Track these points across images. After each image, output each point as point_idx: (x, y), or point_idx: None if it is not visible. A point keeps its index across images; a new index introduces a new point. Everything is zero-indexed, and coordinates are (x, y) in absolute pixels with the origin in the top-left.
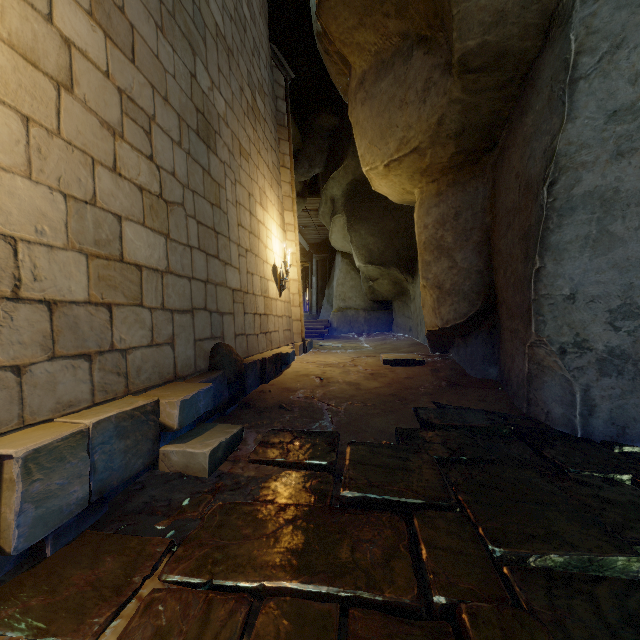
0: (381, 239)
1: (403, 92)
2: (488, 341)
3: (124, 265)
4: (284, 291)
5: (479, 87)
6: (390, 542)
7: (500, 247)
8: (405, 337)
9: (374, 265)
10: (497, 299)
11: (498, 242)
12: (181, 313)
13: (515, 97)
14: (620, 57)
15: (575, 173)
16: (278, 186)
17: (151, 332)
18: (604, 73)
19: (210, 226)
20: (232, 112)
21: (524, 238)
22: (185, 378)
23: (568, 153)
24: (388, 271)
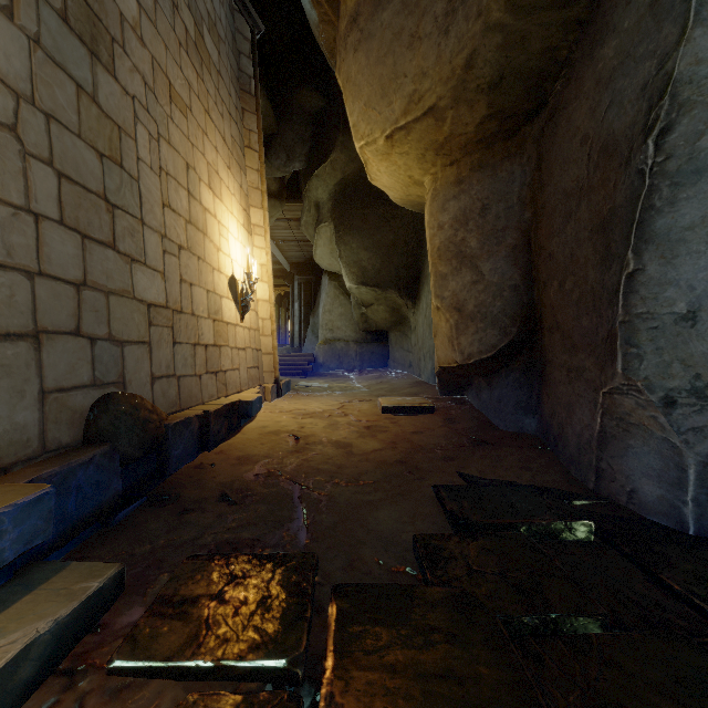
0: (377, 254)
1: (415, 21)
2: (523, 382)
3: None
4: (249, 314)
5: (532, 0)
6: None
7: (552, 249)
8: (404, 374)
9: (368, 286)
10: (538, 325)
11: (548, 242)
12: None
13: (581, 23)
14: None
15: (706, 111)
16: (241, 171)
17: None
18: None
19: (94, 190)
20: (154, 28)
21: (601, 229)
22: (7, 470)
23: (695, 78)
24: (385, 294)
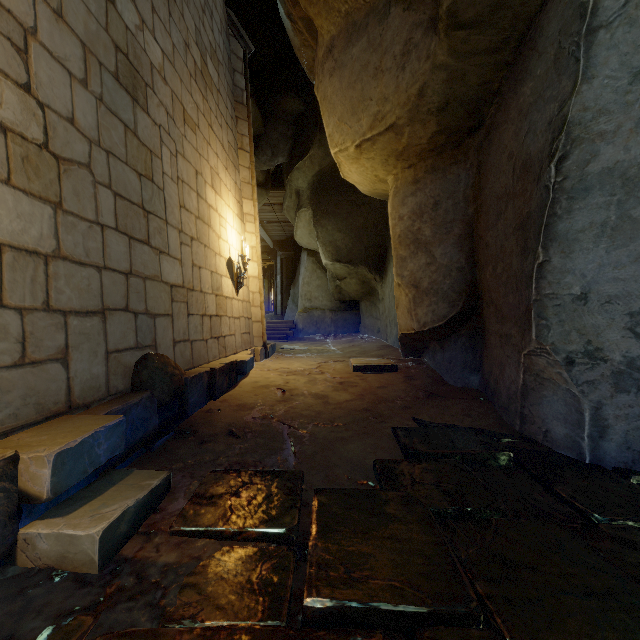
0: (349, 235)
1: (378, 58)
2: (469, 346)
3: None
4: (242, 289)
5: (469, 49)
6: None
7: (488, 240)
8: (373, 339)
9: (342, 263)
10: (480, 299)
11: (485, 234)
12: (83, 315)
13: (508, 64)
14: None
15: (591, 145)
16: (235, 170)
17: (21, 344)
18: (630, 20)
19: (136, 202)
20: (173, 68)
21: (521, 227)
22: (88, 406)
23: (583, 121)
24: (356, 269)
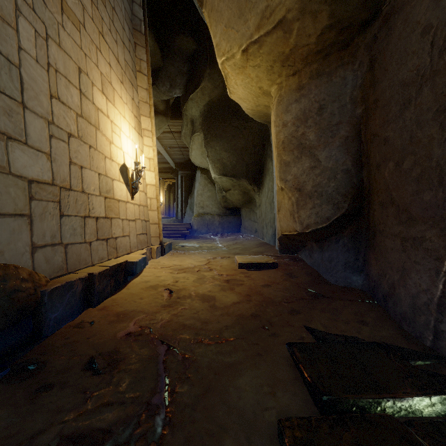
0: (233, 154)
1: None
2: (351, 247)
3: None
4: (139, 194)
5: None
6: None
7: (387, 134)
8: (252, 237)
9: (227, 177)
10: (365, 201)
11: (383, 130)
12: None
13: None
14: None
15: None
16: (133, 88)
17: None
18: None
19: None
20: None
21: None
22: None
23: None
24: (239, 182)
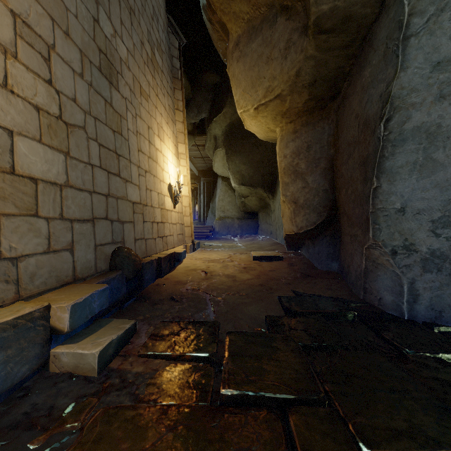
0: (250, 167)
1: (269, 50)
2: (331, 243)
3: (15, 177)
4: (178, 204)
5: (328, 46)
6: (268, 449)
7: (342, 172)
8: (267, 238)
9: (245, 186)
10: (338, 211)
11: (341, 168)
12: (81, 222)
13: (355, 56)
14: (443, 18)
15: (406, 112)
16: (173, 124)
17: (48, 240)
18: (430, 31)
19: (112, 149)
20: (133, 59)
21: (363, 164)
22: (85, 279)
23: (401, 96)
24: (255, 190)
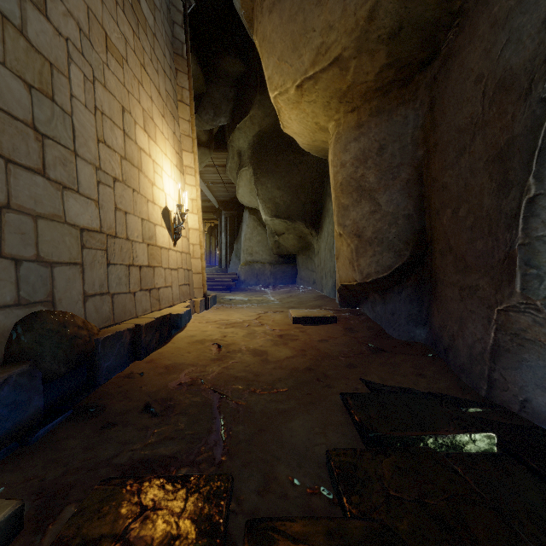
0: (287, 193)
1: None
2: (414, 298)
3: None
4: (181, 240)
5: None
6: None
7: (445, 180)
8: (309, 289)
9: (280, 219)
10: (428, 249)
11: (441, 175)
12: None
13: None
14: None
15: None
16: (174, 121)
17: None
18: None
19: (21, 118)
20: None
21: (497, 159)
22: None
23: None
24: (294, 225)
